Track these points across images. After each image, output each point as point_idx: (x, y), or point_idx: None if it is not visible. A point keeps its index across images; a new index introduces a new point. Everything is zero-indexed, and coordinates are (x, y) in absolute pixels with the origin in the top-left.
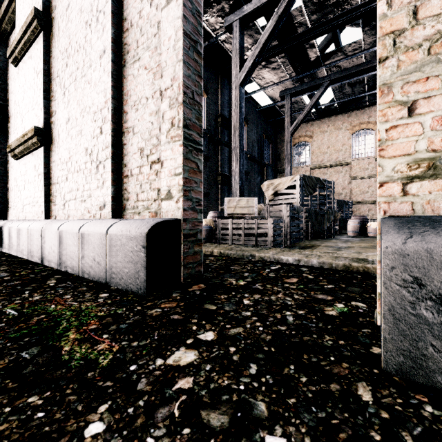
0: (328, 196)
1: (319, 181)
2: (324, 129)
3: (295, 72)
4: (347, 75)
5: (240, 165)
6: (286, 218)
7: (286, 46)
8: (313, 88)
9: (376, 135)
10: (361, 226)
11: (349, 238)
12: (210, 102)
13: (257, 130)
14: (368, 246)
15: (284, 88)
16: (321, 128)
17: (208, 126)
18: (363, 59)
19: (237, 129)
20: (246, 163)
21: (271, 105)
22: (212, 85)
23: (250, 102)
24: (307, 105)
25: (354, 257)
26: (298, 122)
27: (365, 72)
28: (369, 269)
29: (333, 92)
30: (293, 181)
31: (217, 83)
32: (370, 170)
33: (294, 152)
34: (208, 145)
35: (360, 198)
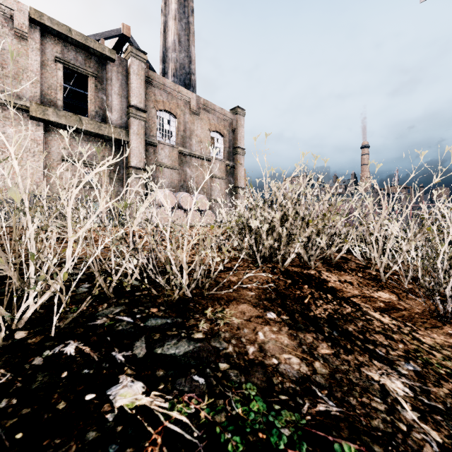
0: None
1: None
2: None
3: None
4: None
5: None
6: None
7: None
8: None
9: None
10: None
11: None
12: None
13: None
14: None
15: None
16: None
17: None
18: None
19: None
20: None
21: None
22: None
23: None
24: None
25: None
26: None
27: None
28: None
29: None
30: None
31: None
32: None
33: None
34: None
35: None
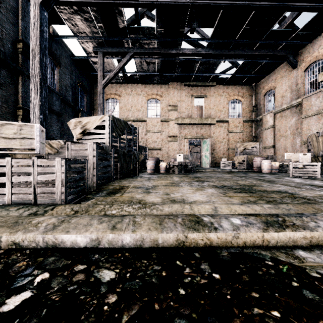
0: (134, 140)
1: (127, 125)
2: (129, 92)
3: (107, 32)
4: (145, 53)
5: (42, 97)
6: (92, 158)
7: (98, 1)
8: (122, 54)
9: (161, 104)
10: (156, 165)
11: (150, 175)
12: (3, 18)
13: (72, 76)
14: (168, 184)
15: (97, 45)
16: (127, 91)
17: (1, 46)
18: (156, 45)
19: (37, 53)
20: (59, 104)
21: (86, 57)
22: (7, 0)
23: (64, 49)
24: (117, 66)
25: (179, 212)
26: (109, 78)
27: (157, 56)
28: (214, 241)
29: (135, 64)
30: (103, 121)
31: (15, 2)
32: (158, 127)
33: (106, 106)
34: (1, 69)
35: (152, 145)
